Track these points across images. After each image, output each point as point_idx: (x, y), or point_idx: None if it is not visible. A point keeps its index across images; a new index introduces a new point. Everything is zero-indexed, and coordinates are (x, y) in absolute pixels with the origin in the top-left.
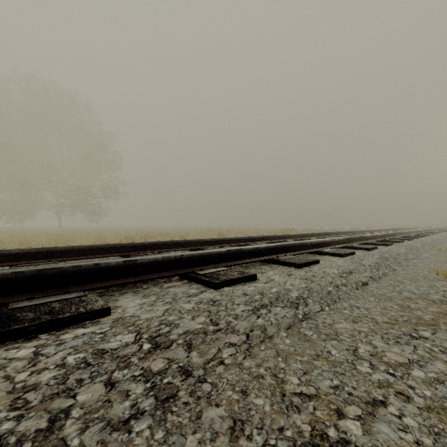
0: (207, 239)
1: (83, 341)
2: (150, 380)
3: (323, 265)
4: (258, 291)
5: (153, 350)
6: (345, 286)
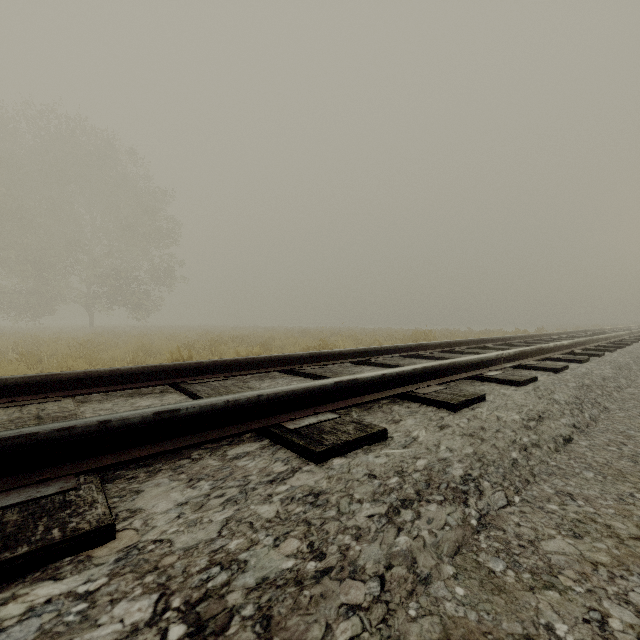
0: (302, 354)
1: (38, 626)
2: None
3: (492, 403)
4: (393, 467)
5: None
6: (537, 446)
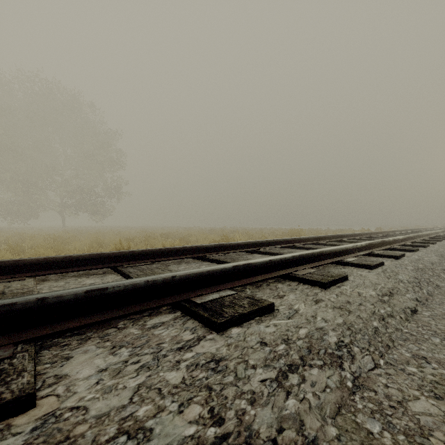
0: (210, 245)
1: None
2: None
3: (353, 282)
4: (280, 335)
5: None
6: (391, 316)
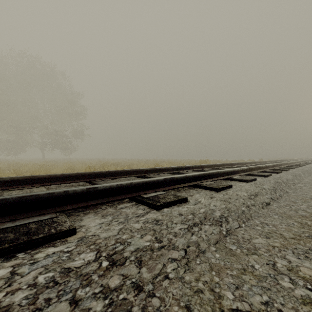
0: (148, 168)
1: (52, 260)
2: (108, 296)
3: (235, 189)
4: (190, 211)
5: (110, 267)
6: (254, 205)
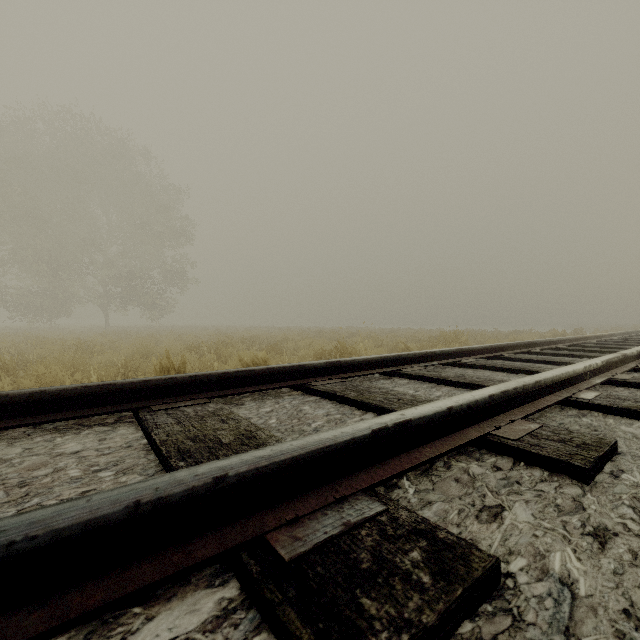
0: (316, 363)
1: None
2: None
3: (635, 459)
4: None
5: None
6: None
